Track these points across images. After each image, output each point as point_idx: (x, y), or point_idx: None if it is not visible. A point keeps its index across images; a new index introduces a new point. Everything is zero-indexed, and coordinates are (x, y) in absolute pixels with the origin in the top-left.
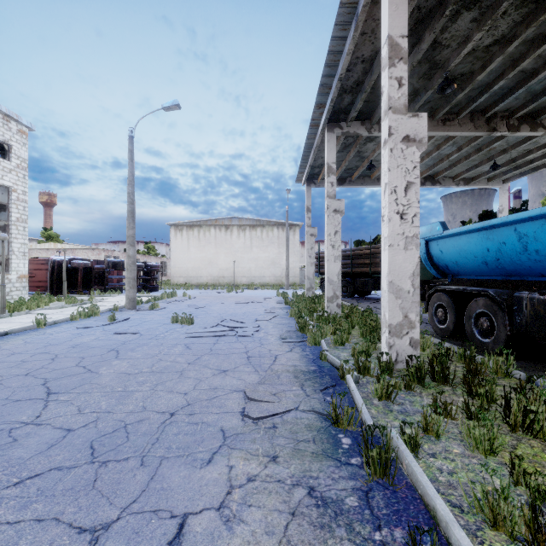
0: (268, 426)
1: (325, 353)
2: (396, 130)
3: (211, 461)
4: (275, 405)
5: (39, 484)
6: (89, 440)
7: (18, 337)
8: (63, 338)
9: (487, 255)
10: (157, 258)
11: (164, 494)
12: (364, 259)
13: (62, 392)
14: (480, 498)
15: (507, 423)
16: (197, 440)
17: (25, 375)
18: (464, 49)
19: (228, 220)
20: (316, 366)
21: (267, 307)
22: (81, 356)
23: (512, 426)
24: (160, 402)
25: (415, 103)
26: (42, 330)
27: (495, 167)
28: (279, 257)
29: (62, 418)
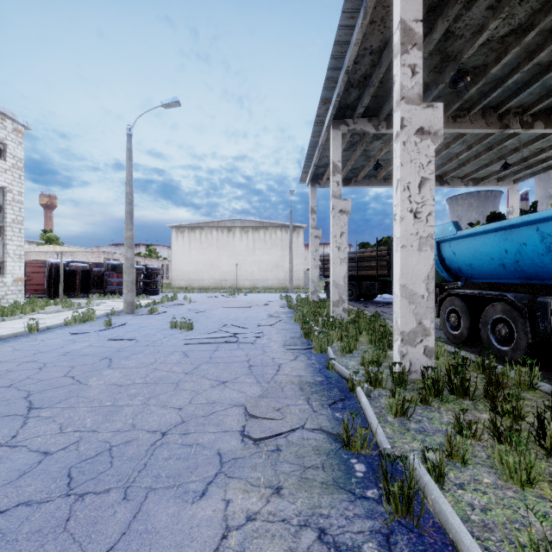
0: (271, 449)
1: (332, 362)
2: (409, 121)
3: (204, 494)
4: (279, 423)
5: (2, 524)
6: (67, 466)
7: (7, 344)
8: (55, 344)
9: (505, 257)
10: (158, 261)
11: (147, 538)
12: (370, 262)
13: (45, 406)
14: (523, 545)
15: (540, 445)
16: (190, 466)
17: (7, 387)
18: (478, 39)
19: (230, 222)
20: (323, 376)
21: (270, 311)
22: (71, 365)
23: (547, 450)
24: (152, 419)
25: (425, 98)
26: (33, 336)
27: (506, 166)
28: (282, 259)
29: (41, 438)
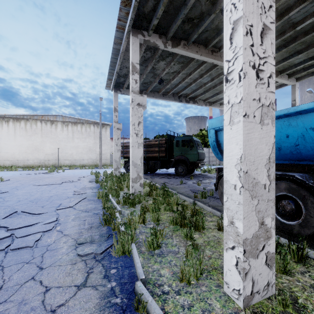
0: None
1: (143, 297)
2: None
3: None
4: None
5: None
6: None
7: None
8: None
9: (285, 141)
10: None
11: None
12: (154, 148)
13: None
14: None
15: None
16: None
17: None
18: None
19: (53, 117)
20: None
21: (78, 187)
22: None
23: None
24: None
25: (200, 27)
26: None
27: None
28: (95, 146)
29: None
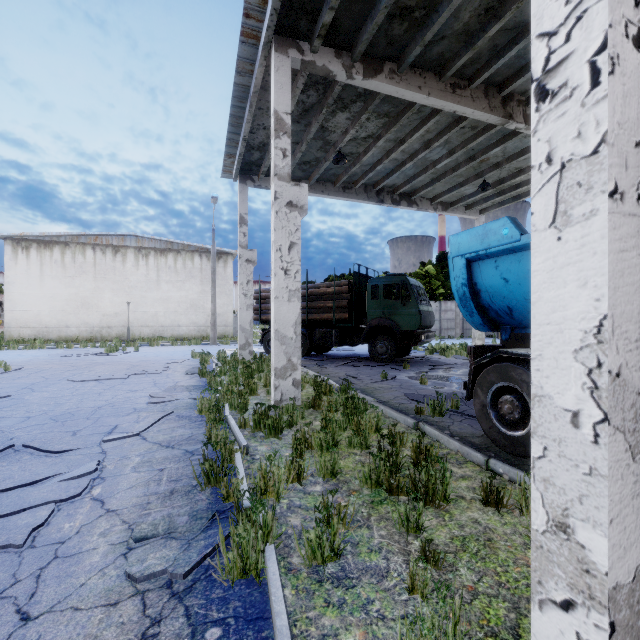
0: None
1: None
2: None
3: None
4: None
5: None
6: None
7: None
8: None
9: None
10: None
11: None
12: (326, 301)
13: None
14: None
15: None
16: None
17: None
18: None
19: (118, 238)
20: None
21: (161, 386)
22: None
23: None
24: None
25: (427, 28)
26: None
27: (486, 186)
28: (202, 297)
29: None
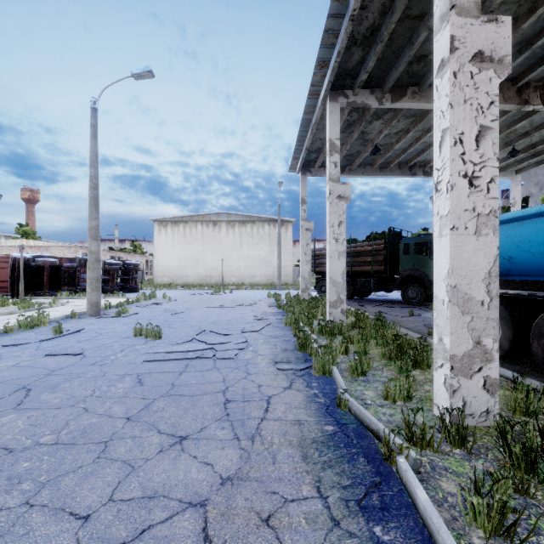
0: None
1: (345, 397)
2: (462, 42)
3: None
4: None
5: None
6: None
7: None
8: None
9: None
10: (142, 257)
11: None
12: (365, 257)
13: None
14: None
15: None
16: None
17: None
18: None
19: (216, 216)
20: (334, 423)
21: (257, 312)
22: None
23: None
24: None
25: None
26: None
27: (514, 153)
28: (270, 255)
29: None
